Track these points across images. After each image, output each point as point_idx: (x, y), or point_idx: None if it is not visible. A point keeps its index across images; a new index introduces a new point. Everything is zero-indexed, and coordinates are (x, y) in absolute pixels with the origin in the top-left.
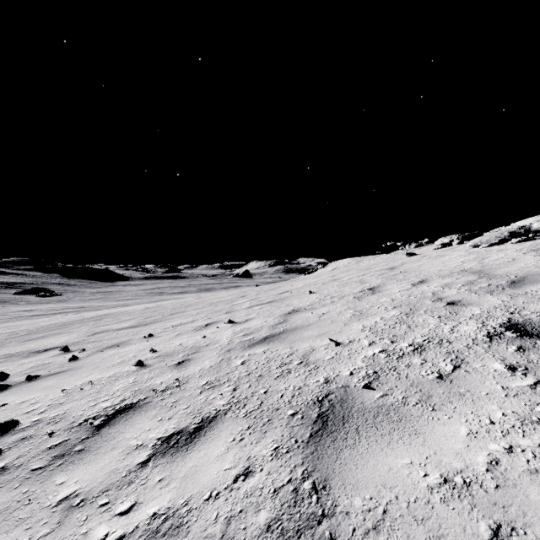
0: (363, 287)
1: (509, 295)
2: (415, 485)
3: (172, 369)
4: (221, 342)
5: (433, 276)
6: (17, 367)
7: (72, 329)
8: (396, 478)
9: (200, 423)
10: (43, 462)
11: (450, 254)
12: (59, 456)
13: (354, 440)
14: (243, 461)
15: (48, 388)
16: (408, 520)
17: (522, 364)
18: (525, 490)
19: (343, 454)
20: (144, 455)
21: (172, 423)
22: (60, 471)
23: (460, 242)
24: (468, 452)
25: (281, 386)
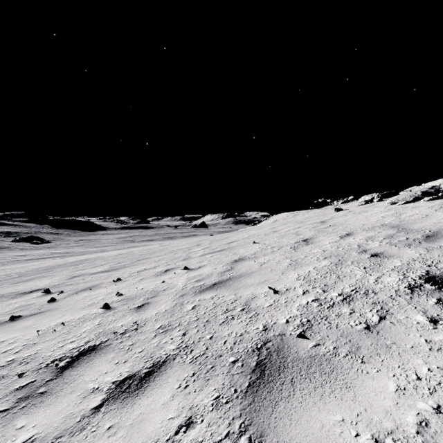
0: (298, 238)
1: (425, 249)
2: None
3: (133, 312)
4: (177, 287)
5: (358, 229)
6: (4, 307)
7: (55, 273)
8: (329, 437)
9: (151, 367)
10: (8, 404)
11: (372, 210)
12: (23, 398)
13: (289, 391)
14: (186, 411)
15: (26, 328)
16: None
17: (442, 316)
18: None
19: (279, 407)
20: (99, 399)
21: (127, 367)
22: (22, 414)
23: (380, 200)
24: (397, 411)
25: (225, 332)
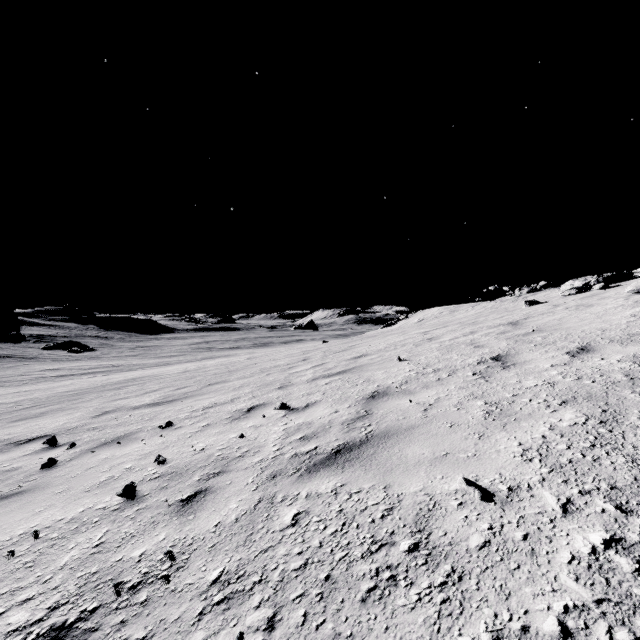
0: (481, 354)
1: None
2: None
3: (172, 514)
4: (264, 450)
5: (598, 339)
6: None
7: (82, 403)
8: None
9: None
10: None
11: (601, 303)
12: None
13: None
14: None
15: None
16: None
17: None
18: None
19: None
20: None
21: None
22: None
23: (604, 286)
24: None
25: (379, 639)
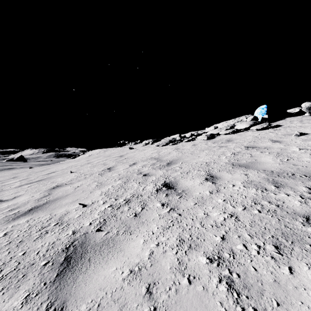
0: (105, 167)
1: (166, 170)
2: (116, 281)
3: None
4: None
5: (139, 160)
6: None
7: None
8: (108, 281)
9: None
10: None
11: (148, 149)
12: None
13: (87, 267)
14: None
15: None
16: (111, 303)
17: (167, 202)
18: (161, 262)
19: (78, 279)
20: None
21: None
22: None
23: (152, 143)
24: (142, 252)
25: (38, 245)
